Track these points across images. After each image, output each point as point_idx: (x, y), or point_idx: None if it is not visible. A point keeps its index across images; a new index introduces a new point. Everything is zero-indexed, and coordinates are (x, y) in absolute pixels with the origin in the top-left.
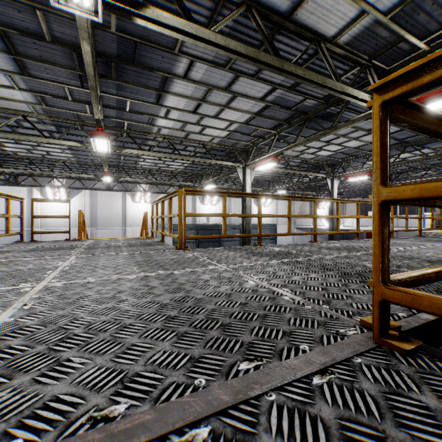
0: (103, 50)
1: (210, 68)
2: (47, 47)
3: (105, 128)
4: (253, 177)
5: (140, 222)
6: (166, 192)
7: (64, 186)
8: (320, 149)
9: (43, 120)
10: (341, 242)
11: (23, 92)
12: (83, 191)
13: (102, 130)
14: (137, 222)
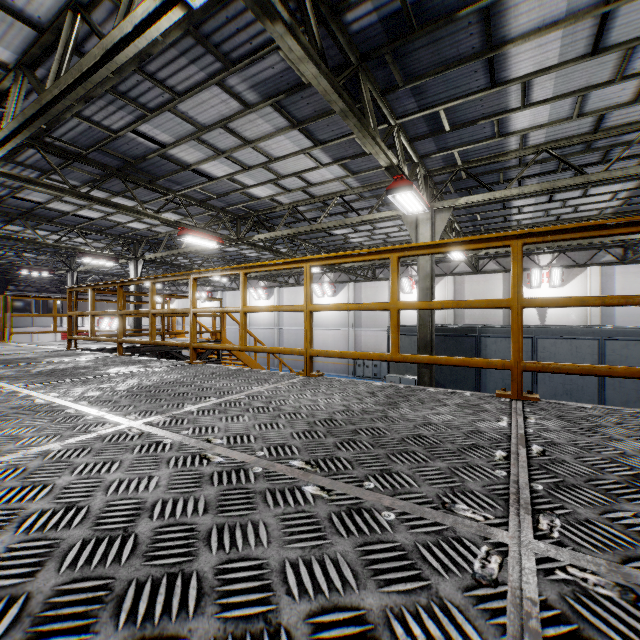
0: (116, 165)
1: (151, 123)
2: (111, 181)
3: (238, 218)
4: (444, 225)
5: (412, 321)
6: (452, 273)
7: (331, 281)
8: (628, 78)
9: (213, 227)
10: (216, 370)
11: (168, 213)
12: (347, 285)
13: (184, 229)
14: (407, 322)
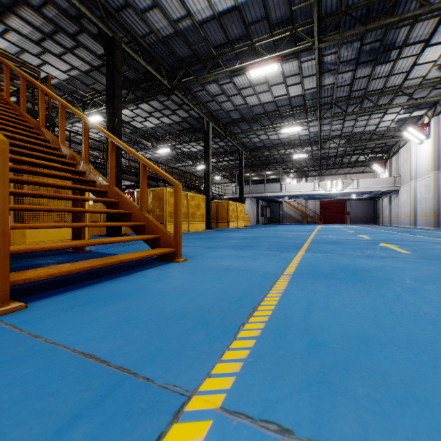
0: None
1: None
2: None
3: None
4: None
5: None
6: None
7: None
8: None
9: None
10: None
11: None
12: None
13: None
14: None
